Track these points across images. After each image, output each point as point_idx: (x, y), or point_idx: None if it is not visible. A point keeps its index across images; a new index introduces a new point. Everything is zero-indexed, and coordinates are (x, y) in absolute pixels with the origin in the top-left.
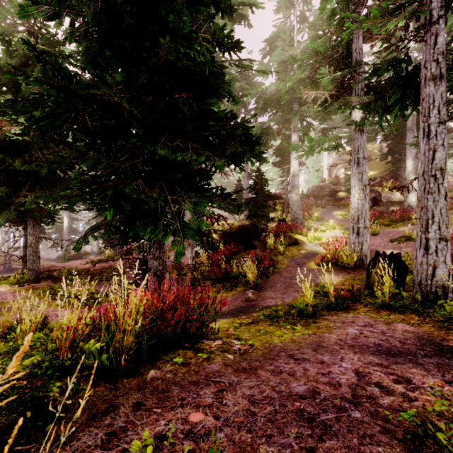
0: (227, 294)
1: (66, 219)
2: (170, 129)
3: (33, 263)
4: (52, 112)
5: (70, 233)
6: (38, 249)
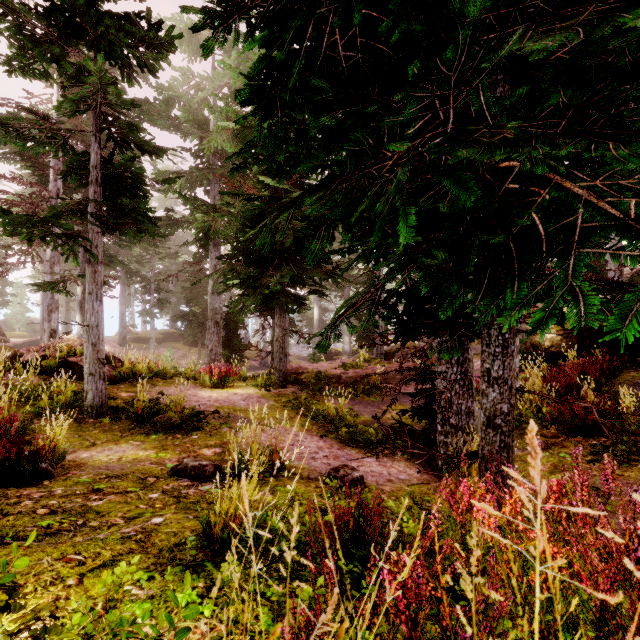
0: (621, 469)
1: (317, 309)
2: (546, 6)
3: (280, 362)
4: (271, 39)
5: (320, 327)
6: (285, 344)
